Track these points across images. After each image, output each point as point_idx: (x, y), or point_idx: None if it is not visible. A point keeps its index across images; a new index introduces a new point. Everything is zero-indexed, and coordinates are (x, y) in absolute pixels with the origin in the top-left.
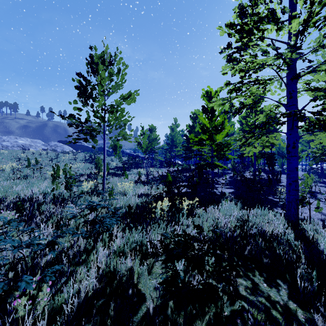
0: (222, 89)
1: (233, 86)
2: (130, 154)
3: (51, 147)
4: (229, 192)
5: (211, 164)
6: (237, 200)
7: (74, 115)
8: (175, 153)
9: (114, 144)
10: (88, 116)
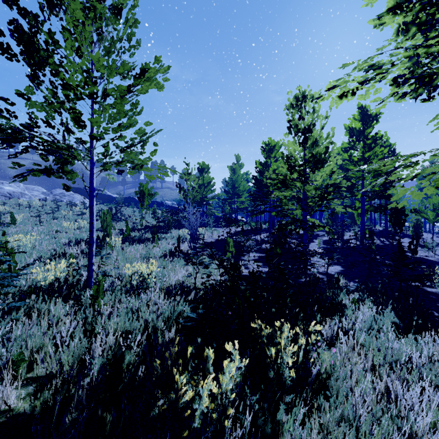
0: (382, 24)
1: (410, 16)
2: (172, 206)
3: (54, 197)
4: (336, 272)
5: (305, 223)
6: (375, 300)
7: None
8: (237, 206)
9: (140, 190)
10: (48, 116)
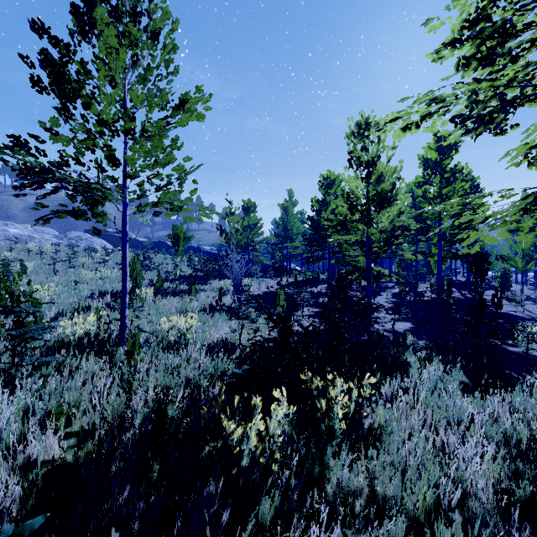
0: (440, 58)
1: (471, 50)
2: (211, 253)
3: (69, 242)
4: (405, 329)
5: (368, 273)
6: (444, 359)
7: (24, 140)
8: (290, 252)
9: (174, 233)
10: (78, 152)
